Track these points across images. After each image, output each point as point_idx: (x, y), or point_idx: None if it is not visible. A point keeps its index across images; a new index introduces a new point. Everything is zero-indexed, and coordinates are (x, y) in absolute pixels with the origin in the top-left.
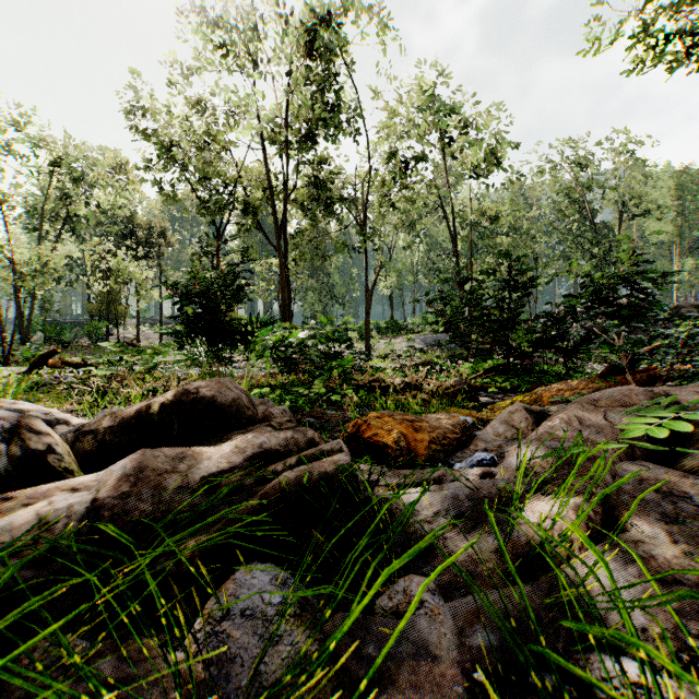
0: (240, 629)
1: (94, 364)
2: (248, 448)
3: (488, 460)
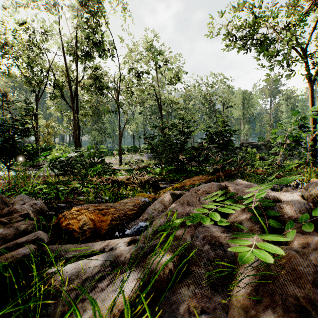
0: None
1: None
2: None
3: (143, 226)
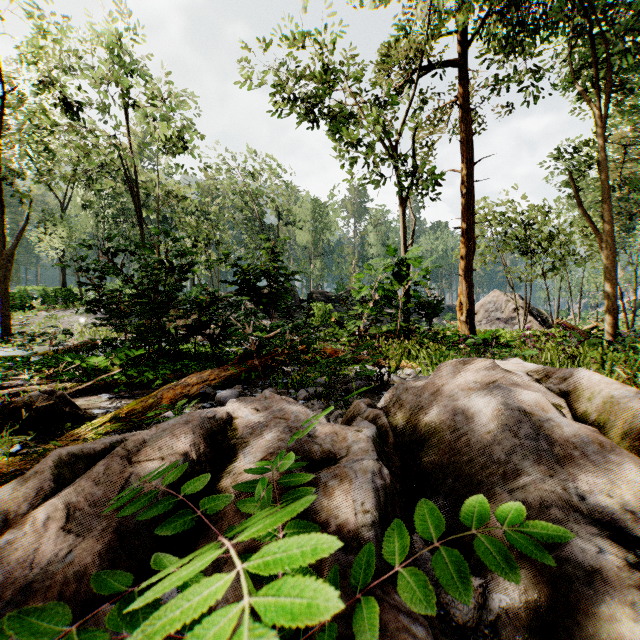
0: None
1: None
2: None
3: None
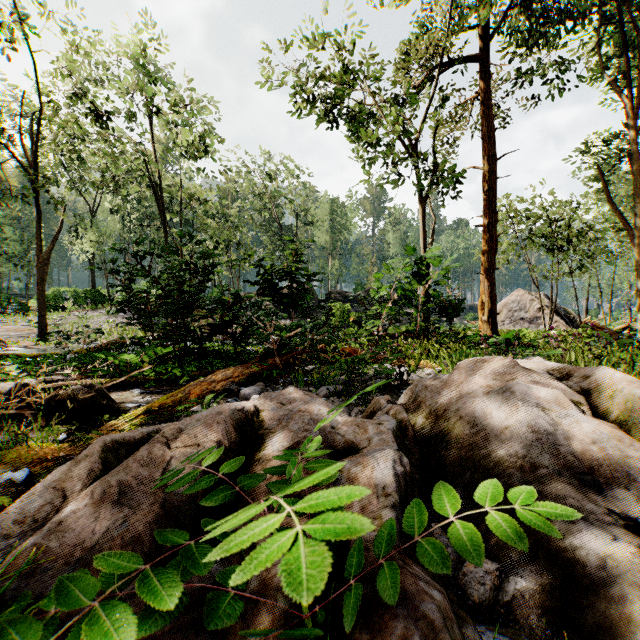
0: None
1: None
2: None
3: None
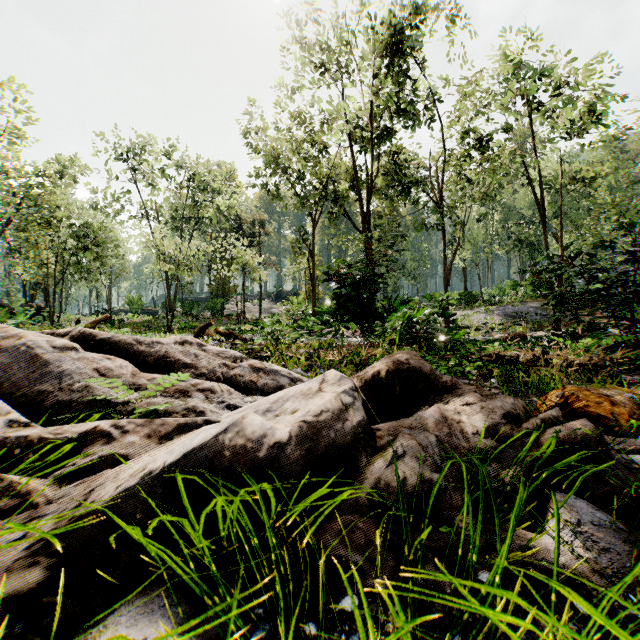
0: (599, 532)
1: (234, 333)
2: (495, 409)
3: None
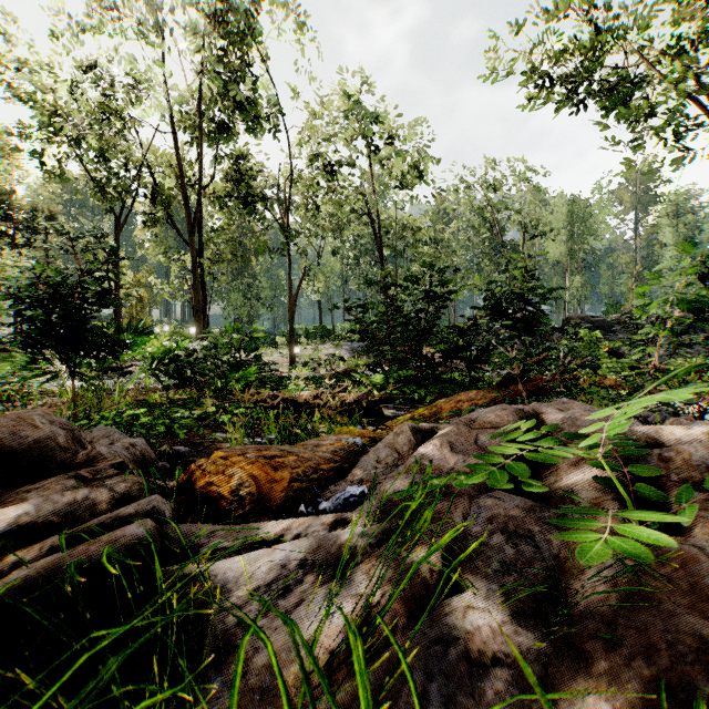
0: None
1: None
2: None
3: (357, 495)
